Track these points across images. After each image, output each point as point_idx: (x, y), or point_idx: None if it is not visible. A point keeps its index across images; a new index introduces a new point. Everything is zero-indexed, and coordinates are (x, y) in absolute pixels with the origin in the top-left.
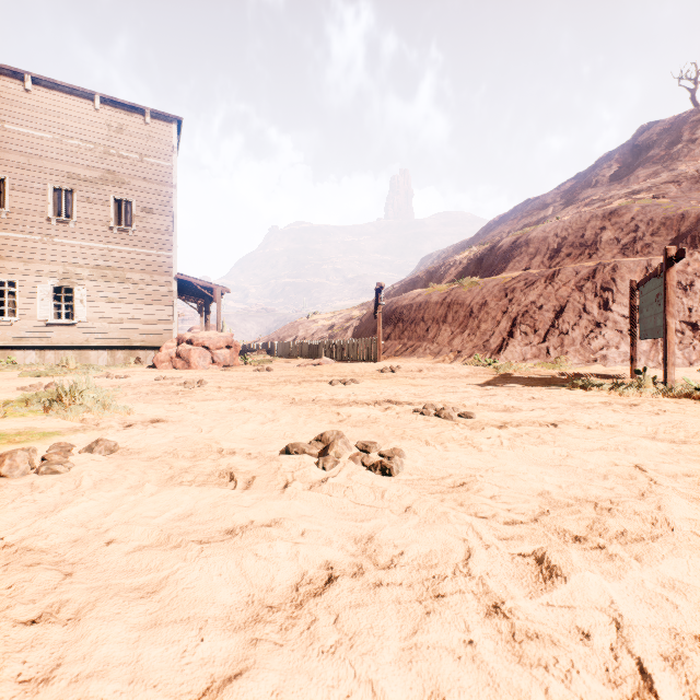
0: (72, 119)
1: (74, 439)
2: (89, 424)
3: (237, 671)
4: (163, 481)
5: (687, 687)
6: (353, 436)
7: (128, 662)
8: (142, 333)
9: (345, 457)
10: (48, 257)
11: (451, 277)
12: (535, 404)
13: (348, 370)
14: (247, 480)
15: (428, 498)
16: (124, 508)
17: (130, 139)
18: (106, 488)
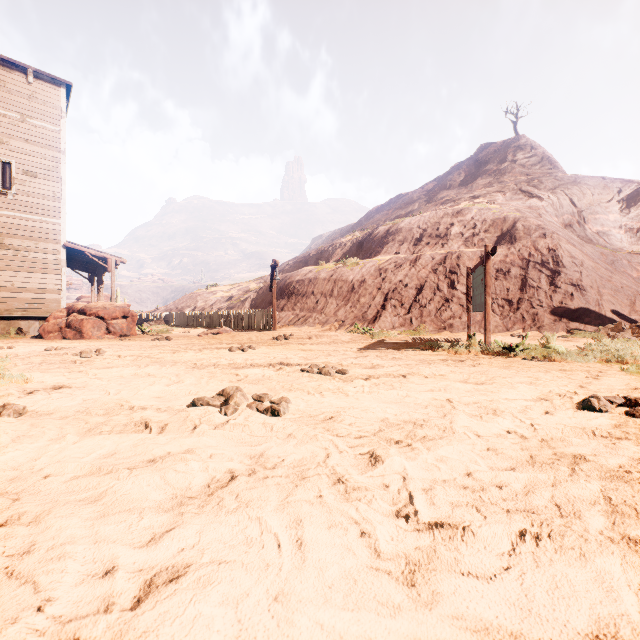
0: None
1: None
2: None
3: (171, 528)
4: (82, 433)
5: (430, 500)
6: (250, 391)
7: (89, 535)
8: (24, 302)
9: (243, 406)
10: None
11: (337, 257)
12: (395, 362)
13: (246, 338)
14: (161, 427)
15: (304, 427)
16: (50, 454)
17: (9, 97)
18: (28, 441)
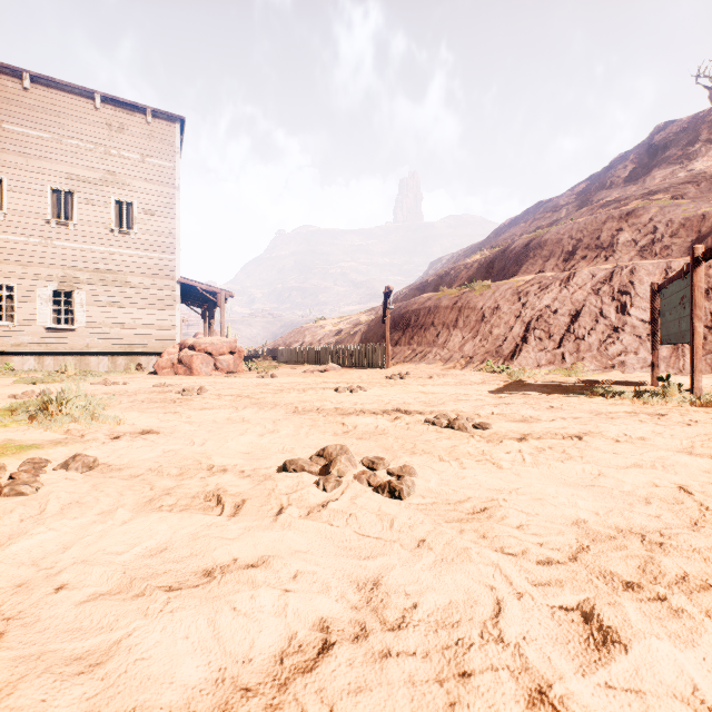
0: (72, 119)
1: (53, 453)
2: (73, 436)
3: None
4: (140, 505)
5: None
6: (359, 451)
7: None
8: (144, 338)
9: (348, 476)
10: (47, 260)
11: (461, 281)
12: (554, 413)
13: (355, 376)
14: (236, 504)
15: (444, 528)
16: (88, 540)
17: (132, 139)
18: (72, 514)
